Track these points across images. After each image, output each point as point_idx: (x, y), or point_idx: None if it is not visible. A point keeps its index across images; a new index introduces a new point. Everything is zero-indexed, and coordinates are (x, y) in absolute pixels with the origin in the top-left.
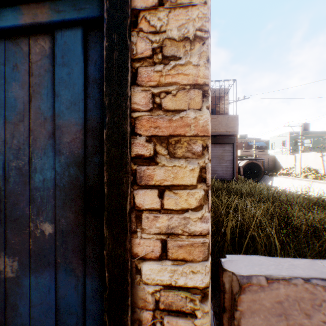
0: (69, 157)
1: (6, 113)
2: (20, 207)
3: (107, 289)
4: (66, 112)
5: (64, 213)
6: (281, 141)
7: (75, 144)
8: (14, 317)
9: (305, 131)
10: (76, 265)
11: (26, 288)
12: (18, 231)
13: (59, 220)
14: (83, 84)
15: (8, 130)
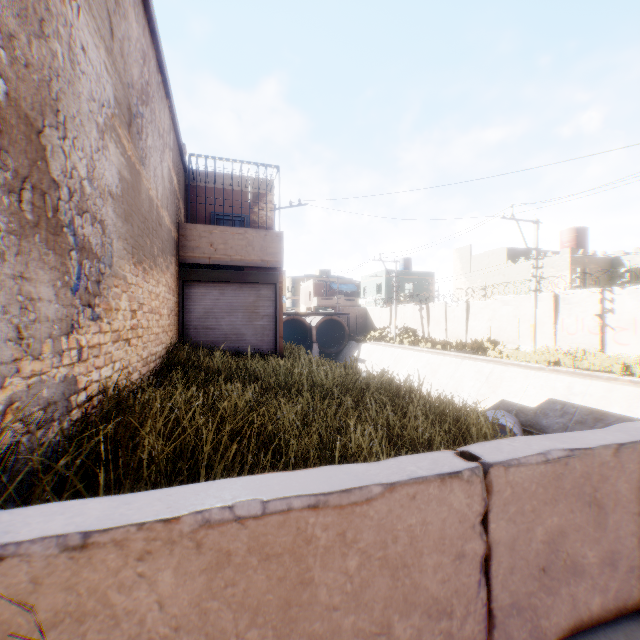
0: None
1: None
2: None
3: None
4: None
5: None
6: (377, 285)
7: None
8: None
9: (406, 271)
10: None
11: None
12: None
13: None
14: None
15: None
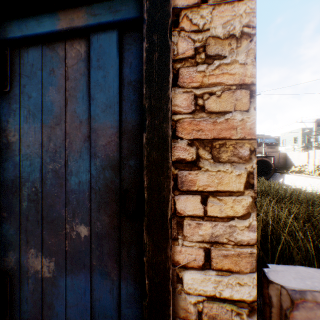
0: (104, 160)
1: (43, 117)
2: (56, 209)
3: (147, 297)
4: (102, 115)
5: (99, 216)
6: (293, 138)
7: (110, 147)
8: (50, 316)
9: (318, 127)
10: (111, 269)
11: (61, 289)
12: (54, 232)
13: (94, 223)
14: (118, 86)
15: (45, 133)
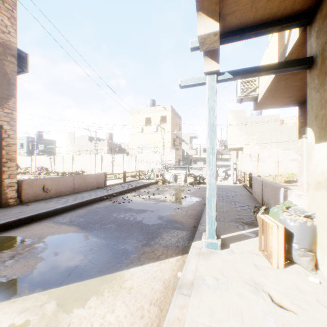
0: None
1: None
2: None
3: None
4: None
5: None
6: (20, 144)
7: None
8: None
9: (41, 138)
10: None
11: None
12: None
13: None
14: None
15: None
